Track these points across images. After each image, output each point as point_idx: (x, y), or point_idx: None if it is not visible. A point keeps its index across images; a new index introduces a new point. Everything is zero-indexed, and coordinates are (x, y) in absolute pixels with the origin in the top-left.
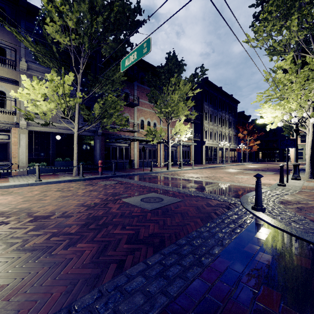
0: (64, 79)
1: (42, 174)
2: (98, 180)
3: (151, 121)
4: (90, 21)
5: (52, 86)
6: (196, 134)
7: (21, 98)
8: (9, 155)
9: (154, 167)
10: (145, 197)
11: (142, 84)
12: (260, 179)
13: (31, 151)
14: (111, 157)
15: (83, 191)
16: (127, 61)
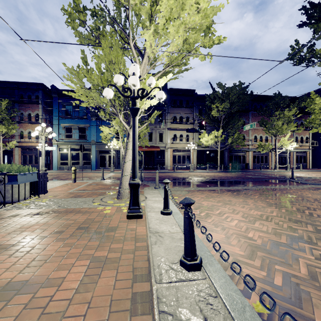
0: (218, 132)
1: (202, 169)
2: (230, 172)
3: (263, 135)
4: (228, 106)
5: (214, 135)
6: (312, 140)
7: (203, 141)
8: (190, 161)
9: (265, 169)
10: (253, 176)
11: (255, 111)
12: (292, 169)
13: (197, 159)
14: (233, 161)
15: (228, 174)
16: (246, 127)
